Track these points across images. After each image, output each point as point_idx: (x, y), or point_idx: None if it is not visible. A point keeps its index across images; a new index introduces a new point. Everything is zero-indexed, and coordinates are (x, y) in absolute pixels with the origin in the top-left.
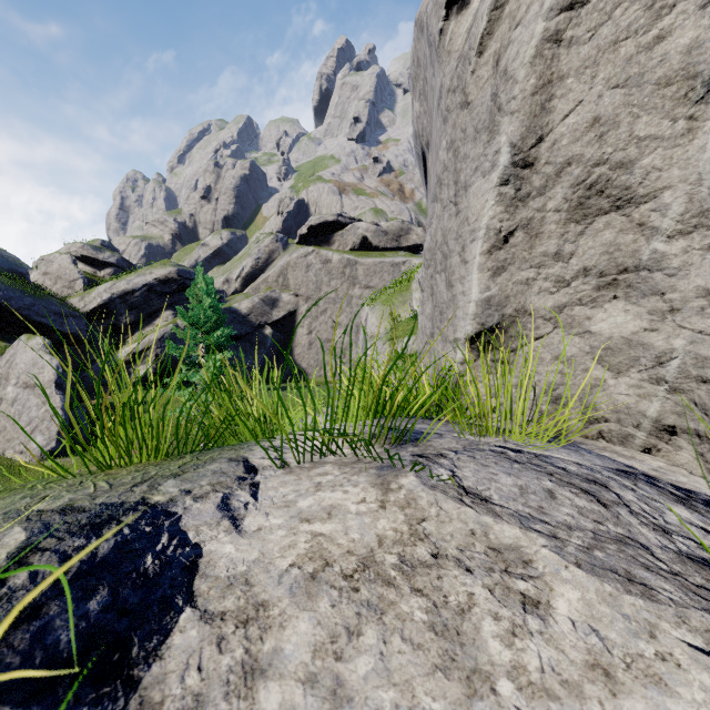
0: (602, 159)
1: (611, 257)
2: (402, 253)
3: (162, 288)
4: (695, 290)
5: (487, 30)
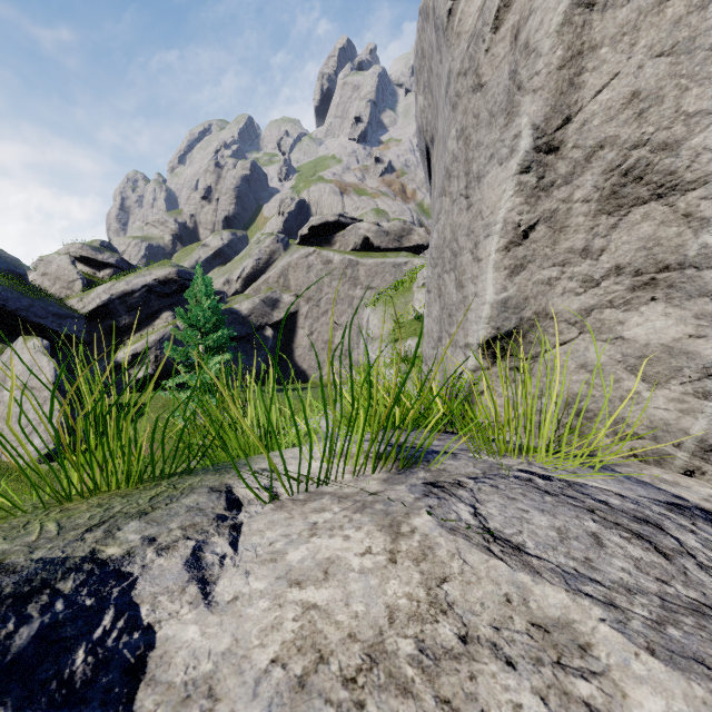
0: (642, 140)
1: (650, 254)
2: (403, 253)
3: (162, 289)
4: None
5: (504, 2)
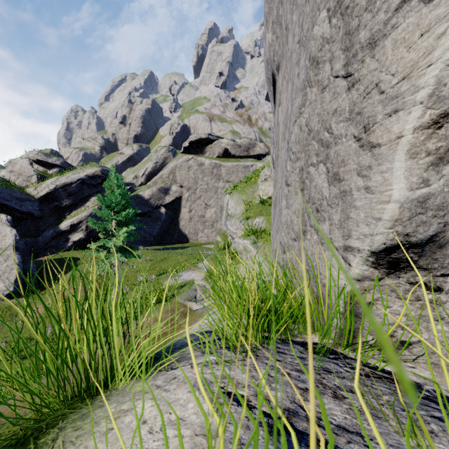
0: None
1: None
2: (250, 159)
3: (91, 182)
4: None
5: None
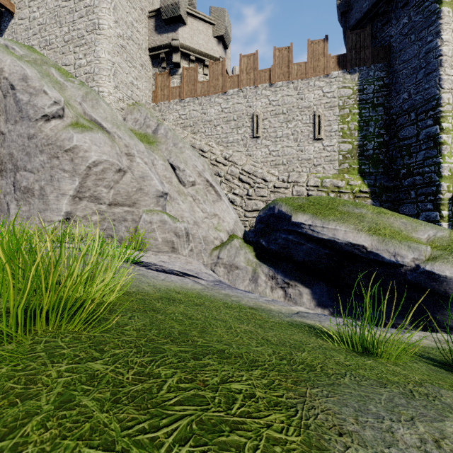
0: (96, 191)
1: (96, 207)
2: None
3: None
4: (108, 215)
5: (69, 149)
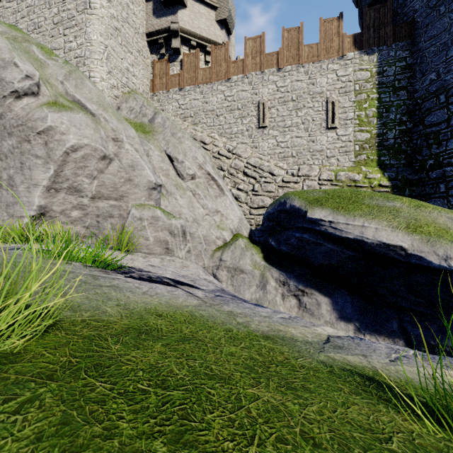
0: (76, 182)
1: (76, 201)
2: None
3: None
4: (91, 210)
5: (43, 131)
